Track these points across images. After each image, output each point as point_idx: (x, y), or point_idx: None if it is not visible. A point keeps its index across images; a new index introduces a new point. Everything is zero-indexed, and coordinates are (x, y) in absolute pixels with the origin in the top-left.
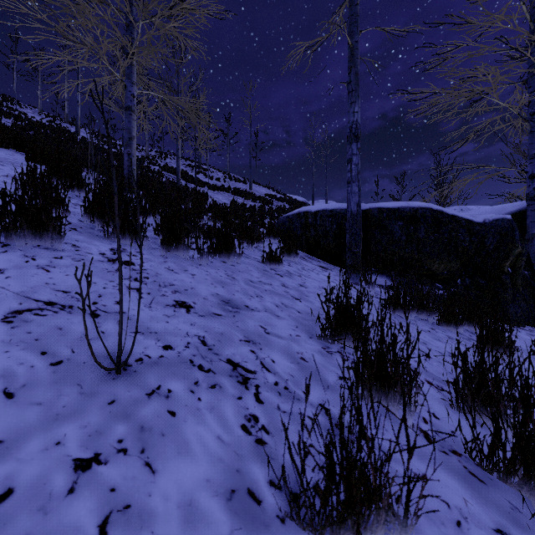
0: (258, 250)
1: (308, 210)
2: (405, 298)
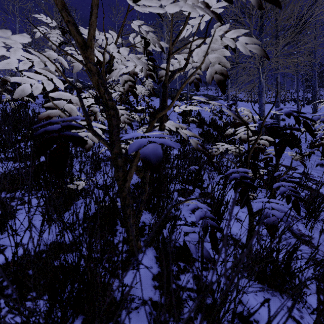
0: None
1: None
2: None
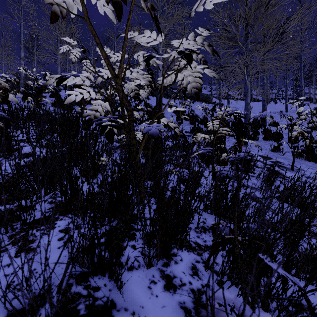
0: None
1: None
2: None
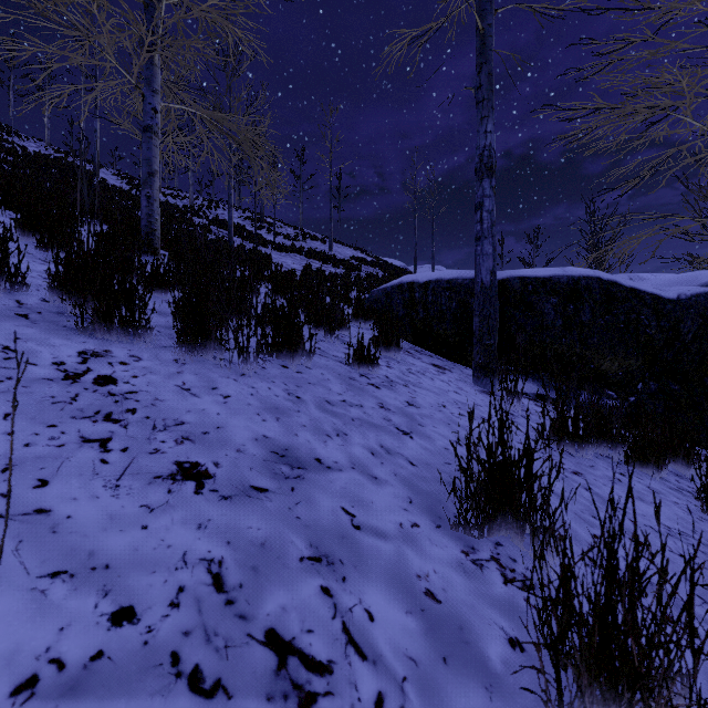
0: (341, 341)
1: (415, 280)
2: (576, 424)
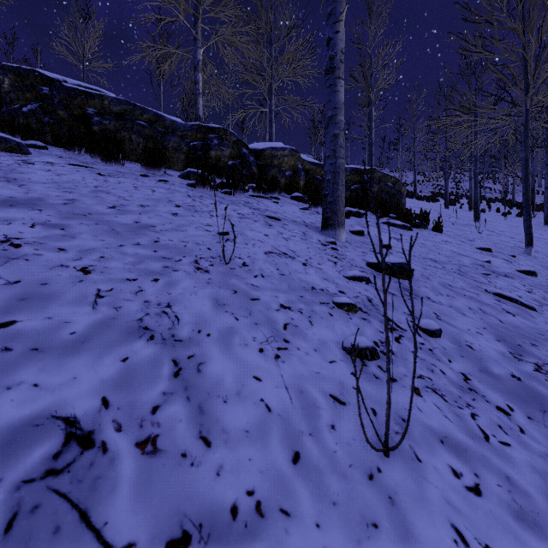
0: None
1: None
2: None
